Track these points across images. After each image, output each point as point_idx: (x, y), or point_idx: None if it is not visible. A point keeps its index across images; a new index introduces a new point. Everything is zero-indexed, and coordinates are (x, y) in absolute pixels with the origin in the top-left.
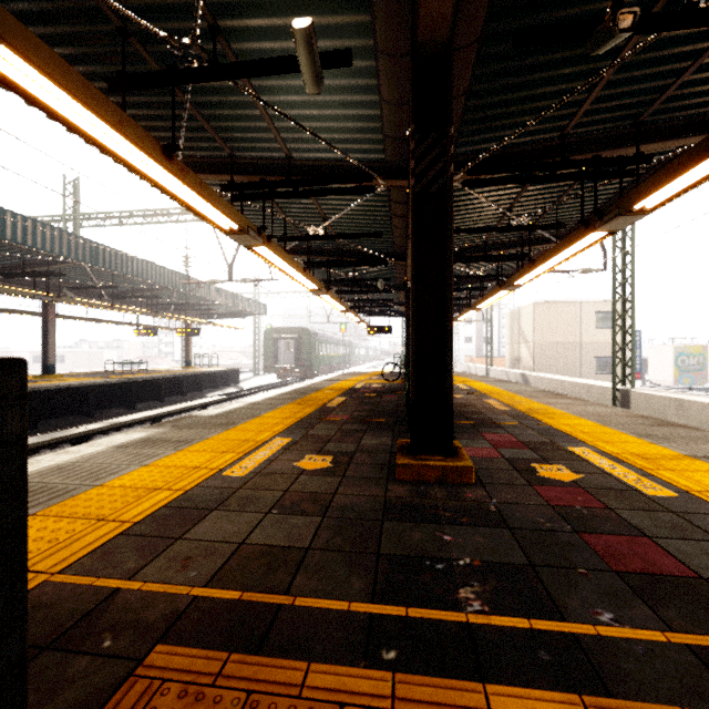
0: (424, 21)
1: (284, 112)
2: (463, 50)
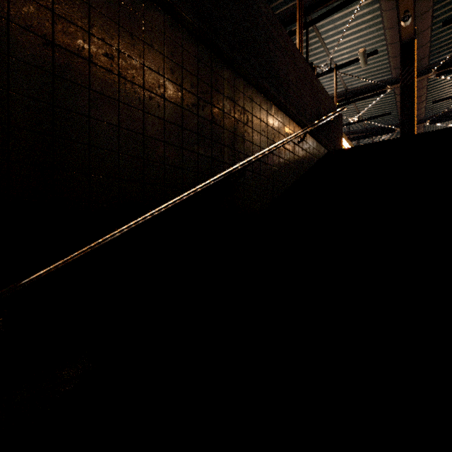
0: (403, 35)
1: (347, 74)
2: (423, 32)
